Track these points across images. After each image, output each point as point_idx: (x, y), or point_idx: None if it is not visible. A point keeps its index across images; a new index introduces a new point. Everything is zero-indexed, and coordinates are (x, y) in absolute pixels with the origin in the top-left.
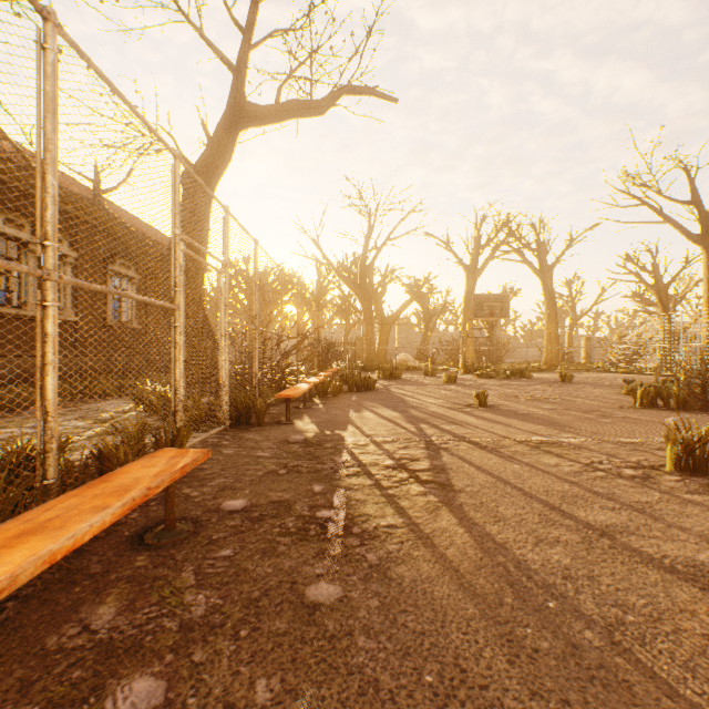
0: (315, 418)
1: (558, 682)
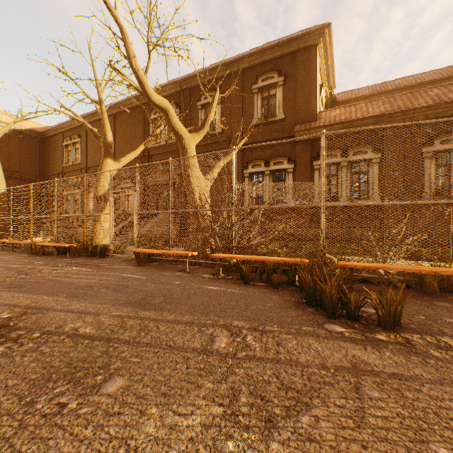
0: (137, 269)
1: None
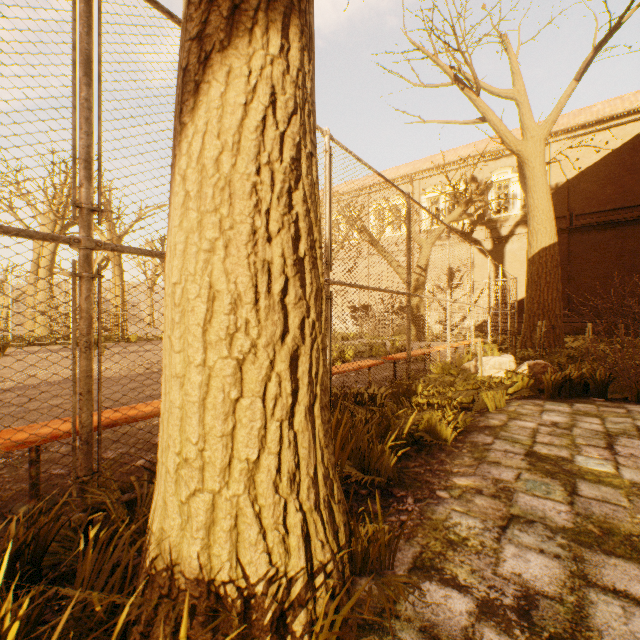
0: None
1: None
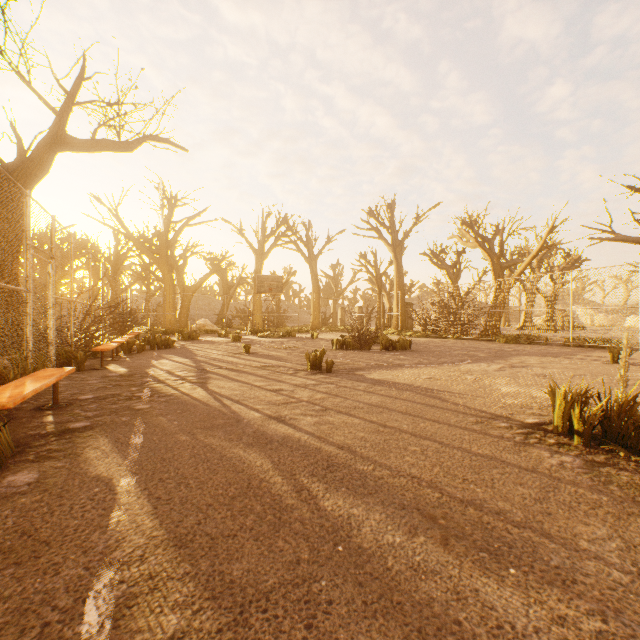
0: (124, 365)
1: (216, 407)
